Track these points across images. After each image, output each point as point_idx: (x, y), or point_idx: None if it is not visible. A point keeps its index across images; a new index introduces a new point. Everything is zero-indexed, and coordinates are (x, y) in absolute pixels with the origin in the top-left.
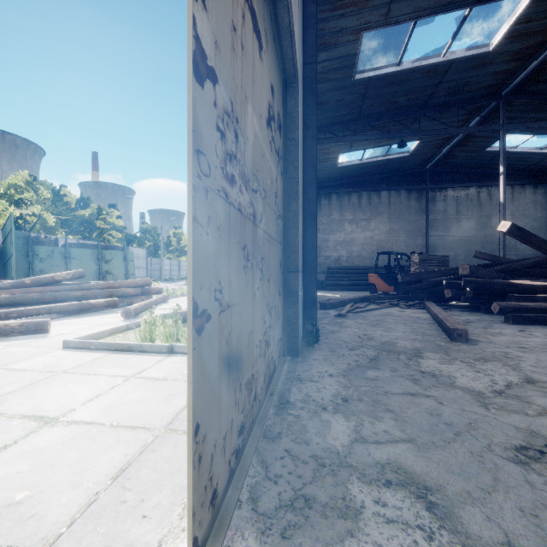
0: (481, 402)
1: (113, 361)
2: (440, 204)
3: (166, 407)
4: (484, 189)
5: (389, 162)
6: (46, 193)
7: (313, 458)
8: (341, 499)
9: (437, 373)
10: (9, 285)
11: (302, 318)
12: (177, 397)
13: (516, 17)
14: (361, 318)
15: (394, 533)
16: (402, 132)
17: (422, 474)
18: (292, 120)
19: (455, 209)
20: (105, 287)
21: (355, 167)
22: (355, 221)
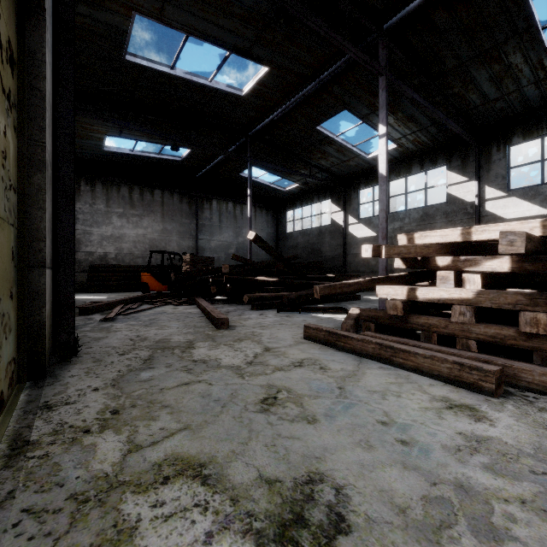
0: (239, 374)
1: None
2: (207, 212)
3: None
4: (238, 205)
5: (162, 162)
6: None
7: (70, 499)
8: (112, 528)
9: (207, 359)
10: None
11: (51, 327)
12: None
13: (258, 79)
14: (134, 319)
15: (173, 527)
16: (176, 135)
17: (197, 454)
18: (35, 62)
19: (218, 218)
20: None
21: (126, 157)
22: (125, 216)
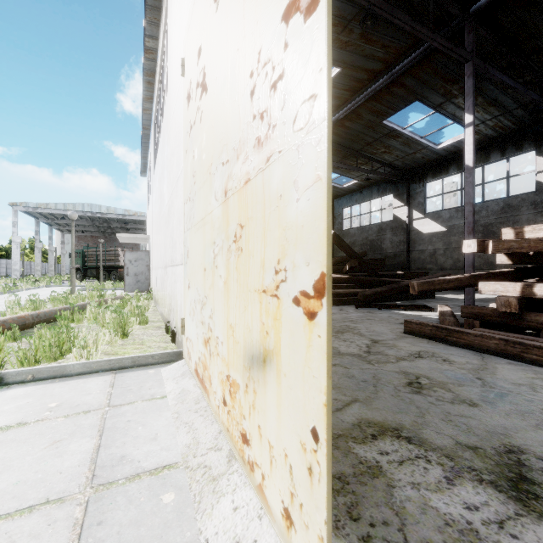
0: (366, 361)
1: None
2: None
3: (63, 459)
4: None
5: None
6: None
7: None
8: (360, 464)
9: None
10: None
11: None
12: (71, 441)
13: None
14: None
15: (411, 469)
16: None
17: (385, 421)
18: None
19: None
20: None
21: None
22: None
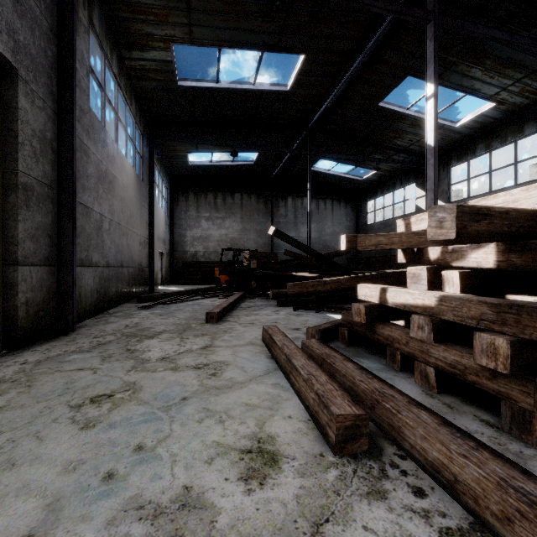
0: (133, 368)
1: None
2: (282, 209)
3: None
4: (314, 200)
5: (238, 168)
6: None
7: None
8: None
9: (139, 350)
10: None
11: (53, 311)
12: None
13: (298, 70)
14: (164, 309)
15: None
16: (235, 142)
17: None
18: (11, 110)
19: (293, 215)
20: None
21: (208, 168)
22: (211, 219)
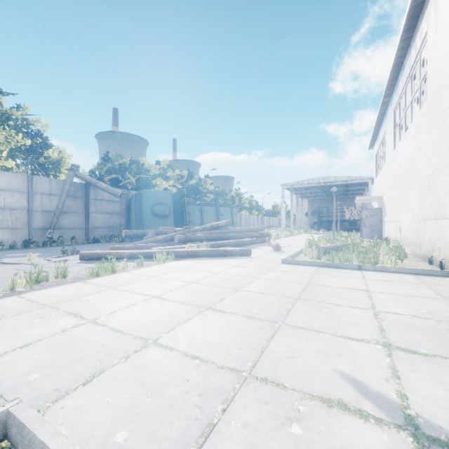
0: None
1: (331, 271)
2: None
3: (424, 292)
4: None
5: None
6: (178, 171)
7: None
8: None
9: None
10: (201, 229)
11: None
12: (421, 289)
13: None
14: None
15: None
16: None
17: None
18: None
19: None
20: (242, 231)
21: None
22: None
